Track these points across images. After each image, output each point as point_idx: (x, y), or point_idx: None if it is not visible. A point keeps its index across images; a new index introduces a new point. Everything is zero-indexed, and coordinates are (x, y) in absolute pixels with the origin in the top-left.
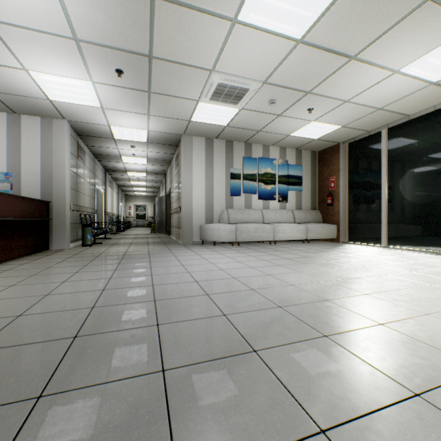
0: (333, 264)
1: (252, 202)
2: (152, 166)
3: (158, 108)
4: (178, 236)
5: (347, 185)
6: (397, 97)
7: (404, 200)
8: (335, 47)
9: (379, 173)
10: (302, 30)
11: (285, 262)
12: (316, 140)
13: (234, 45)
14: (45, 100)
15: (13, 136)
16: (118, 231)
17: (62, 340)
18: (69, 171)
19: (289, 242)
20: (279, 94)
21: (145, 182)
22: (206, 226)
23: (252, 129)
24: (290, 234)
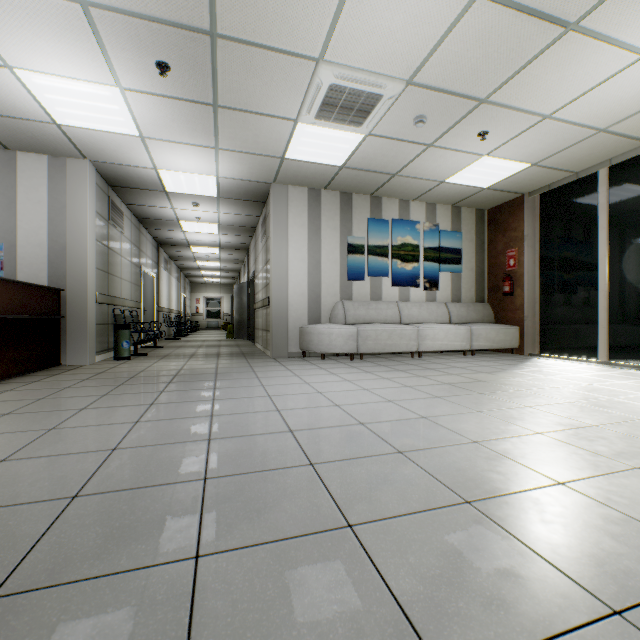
0: (532, 395)
1: (382, 290)
2: (227, 237)
3: (231, 136)
4: (266, 343)
5: (537, 262)
6: (638, 107)
7: (639, 286)
8: (543, 5)
9: (593, 241)
10: None
11: (446, 390)
12: (486, 191)
13: (359, 6)
14: (50, 125)
15: (4, 186)
16: (178, 336)
17: None
18: (93, 242)
19: (441, 353)
20: (432, 106)
21: (218, 263)
22: (309, 328)
23: (383, 172)
24: (444, 341)
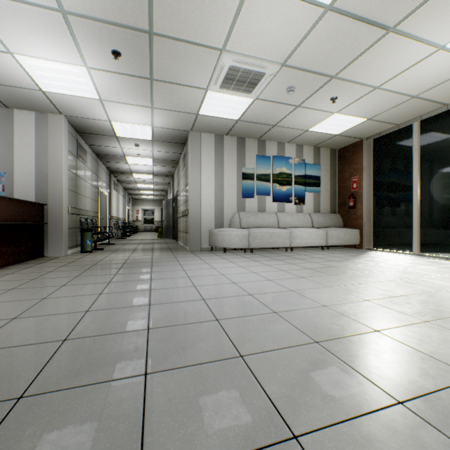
0: (365, 276)
1: (266, 204)
2: (159, 167)
3: (162, 99)
4: (186, 241)
5: (372, 186)
6: (437, 81)
7: (440, 202)
8: (372, 15)
9: (410, 171)
10: None
11: (308, 273)
12: (337, 136)
13: (249, 15)
14: (38, 92)
15: (5, 133)
16: (124, 236)
17: None
18: (66, 171)
19: (306, 248)
20: (299, 80)
21: (152, 185)
22: (215, 231)
23: (266, 124)
24: (308, 240)
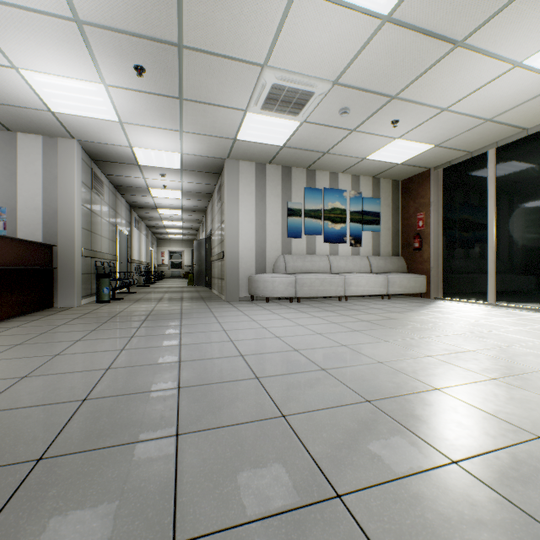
0: (430, 329)
1: (316, 246)
2: (189, 201)
3: (193, 122)
4: (221, 289)
5: (440, 224)
6: (515, 103)
7: (519, 243)
8: (436, 28)
9: (484, 207)
10: (390, 1)
11: (364, 326)
12: (400, 166)
13: (295, 27)
14: (46, 112)
15: (7, 161)
16: (147, 284)
17: (15, 465)
18: (79, 206)
19: (363, 297)
20: (354, 100)
21: (180, 222)
22: (256, 277)
23: (316, 151)
24: (366, 288)
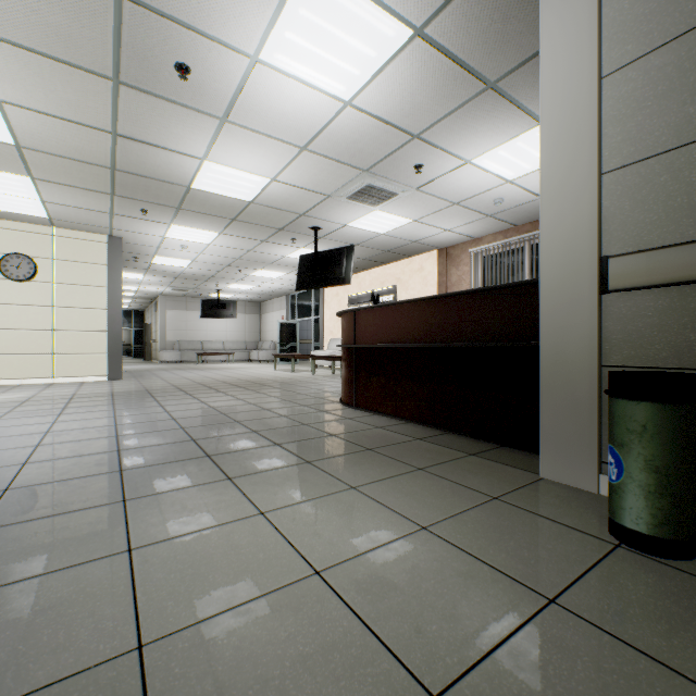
0: None
1: None
2: None
3: None
4: None
5: None
6: None
7: None
8: None
9: None
10: None
11: None
12: None
13: None
14: (432, 33)
15: None
16: None
17: (159, 396)
18: (575, 107)
19: None
20: None
21: None
22: None
23: None
24: None
